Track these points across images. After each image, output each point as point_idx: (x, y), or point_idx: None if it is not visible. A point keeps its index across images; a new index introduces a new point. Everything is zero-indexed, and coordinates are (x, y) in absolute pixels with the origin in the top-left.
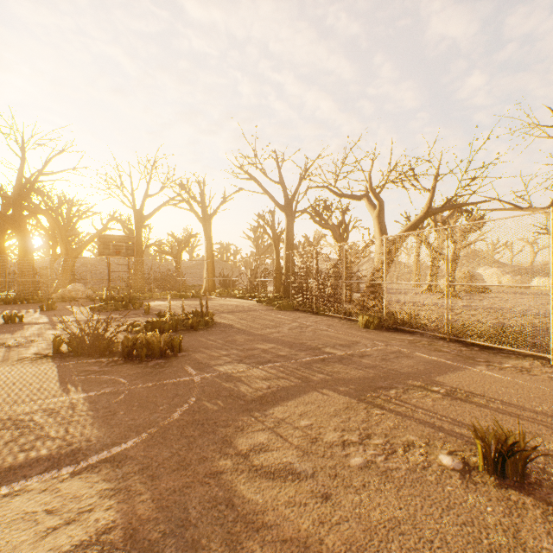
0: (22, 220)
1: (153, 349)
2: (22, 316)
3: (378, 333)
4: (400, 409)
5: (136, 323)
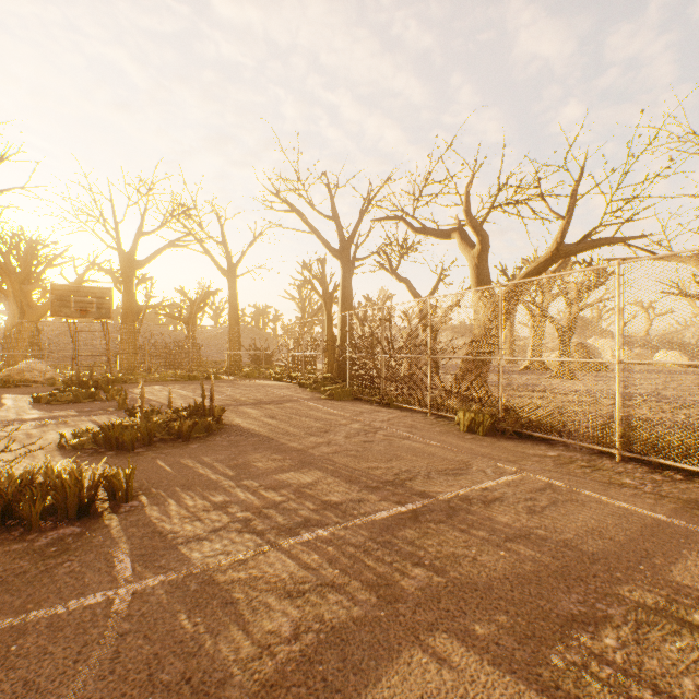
0: None
1: (61, 501)
2: None
3: (495, 444)
4: None
5: (84, 429)
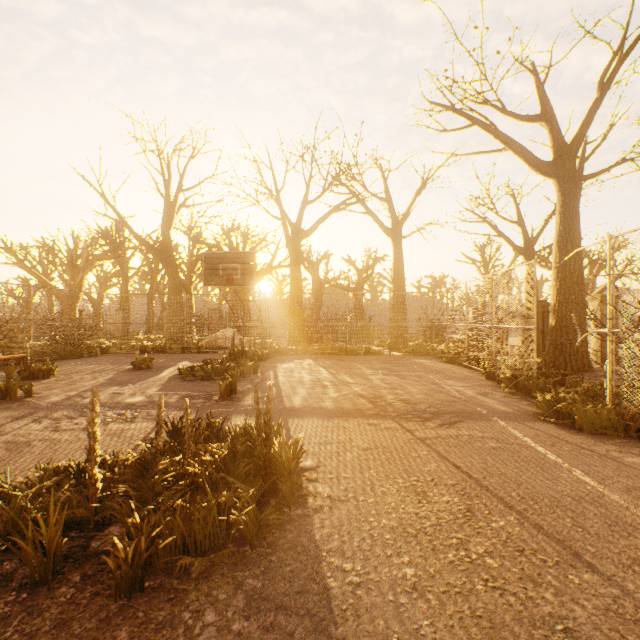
0: (169, 252)
1: None
2: (30, 388)
3: None
4: None
5: (60, 464)
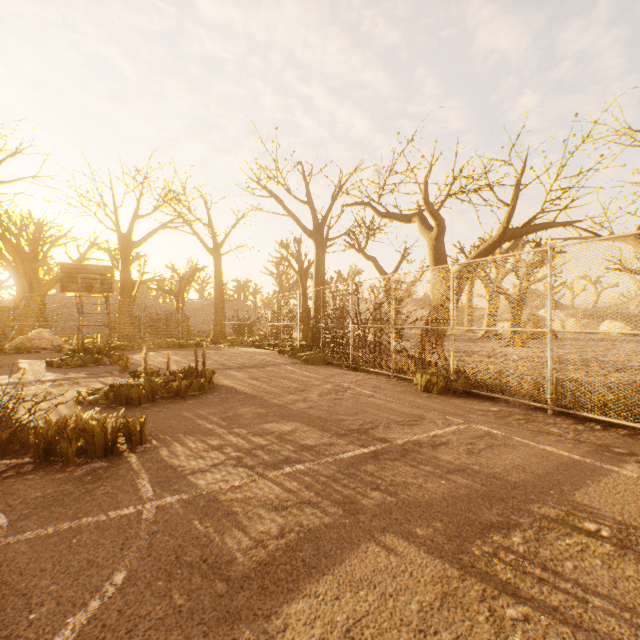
0: None
1: (91, 442)
2: None
3: (447, 401)
4: (556, 601)
5: (96, 388)
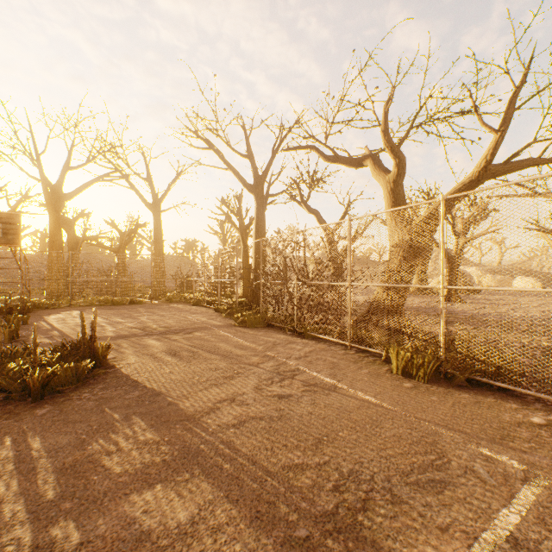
0: None
1: None
2: None
3: (449, 399)
4: None
5: None
